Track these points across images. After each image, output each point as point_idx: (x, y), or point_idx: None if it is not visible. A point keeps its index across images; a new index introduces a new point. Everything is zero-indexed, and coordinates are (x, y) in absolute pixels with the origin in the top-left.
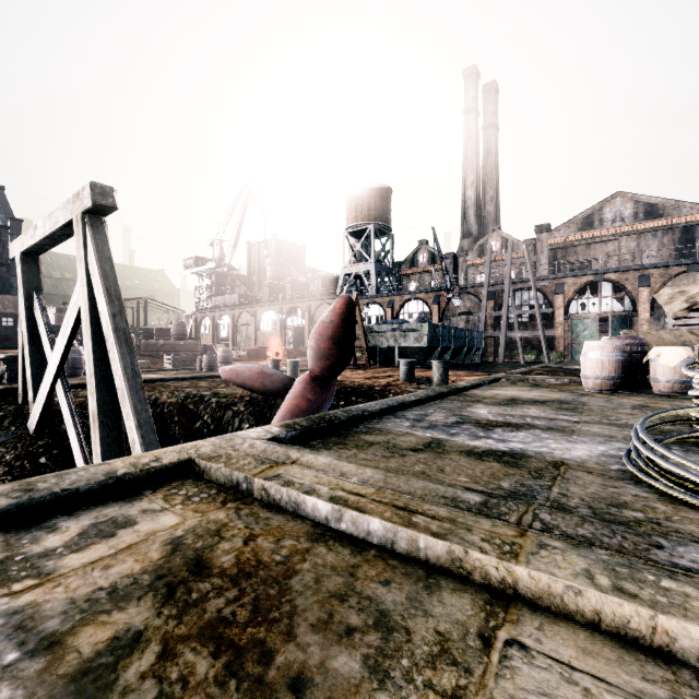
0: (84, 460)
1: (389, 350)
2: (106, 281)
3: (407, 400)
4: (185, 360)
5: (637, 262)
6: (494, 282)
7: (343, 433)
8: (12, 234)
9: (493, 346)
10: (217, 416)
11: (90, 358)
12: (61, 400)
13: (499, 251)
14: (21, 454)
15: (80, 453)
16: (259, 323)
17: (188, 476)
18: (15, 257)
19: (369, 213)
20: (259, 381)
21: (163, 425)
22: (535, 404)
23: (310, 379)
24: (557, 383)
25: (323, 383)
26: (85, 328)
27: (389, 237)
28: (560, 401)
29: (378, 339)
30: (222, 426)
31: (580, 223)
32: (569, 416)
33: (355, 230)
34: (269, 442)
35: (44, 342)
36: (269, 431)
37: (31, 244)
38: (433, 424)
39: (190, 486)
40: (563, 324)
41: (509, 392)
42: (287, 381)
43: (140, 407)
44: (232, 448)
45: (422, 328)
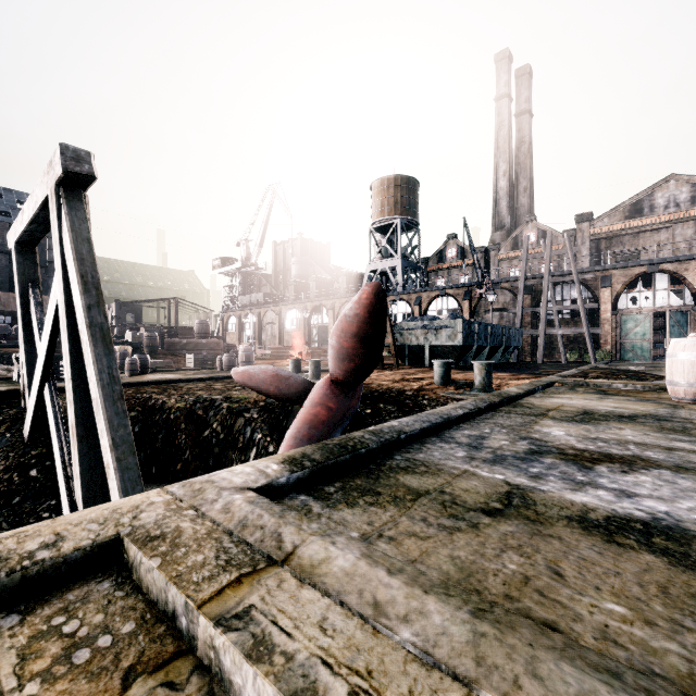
0: (65, 479)
1: (419, 348)
2: (81, 266)
3: (454, 414)
4: (206, 360)
5: (694, 251)
6: (531, 275)
7: (372, 469)
8: (50, 237)
9: (530, 345)
10: (228, 424)
11: (67, 360)
12: (48, 406)
13: (535, 244)
14: (11, 466)
15: (61, 471)
16: (284, 322)
17: (107, 571)
18: (11, 247)
19: (395, 207)
20: (274, 385)
21: (168, 433)
22: (623, 421)
23: (331, 384)
24: (627, 389)
25: (347, 389)
26: (62, 323)
27: (416, 232)
28: (654, 416)
29: (407, 337)
30: (232, 435)
31: (627, 210)
32: (690, 443)
33: (381, 226)
34: (255, 500)
35: (36, 340)
36: (263, 473)
37: (20, 231)
38: (498, 454)
39: (95, 605)
40: (610, 321)
41: (575, 402)
42: (305, 385)
43: (116, 422)
44: (195, 509)
45: (455, 324)
